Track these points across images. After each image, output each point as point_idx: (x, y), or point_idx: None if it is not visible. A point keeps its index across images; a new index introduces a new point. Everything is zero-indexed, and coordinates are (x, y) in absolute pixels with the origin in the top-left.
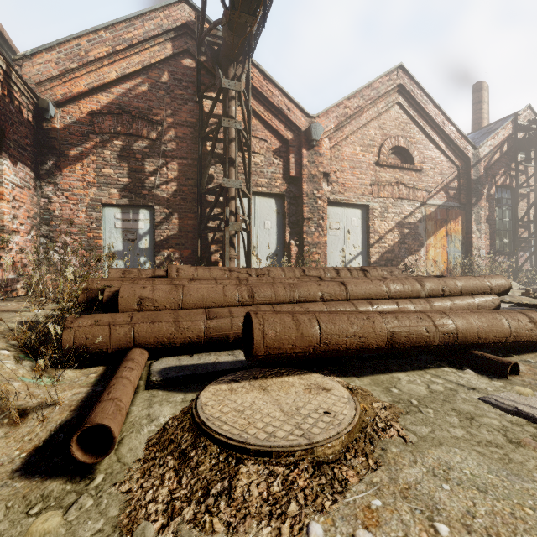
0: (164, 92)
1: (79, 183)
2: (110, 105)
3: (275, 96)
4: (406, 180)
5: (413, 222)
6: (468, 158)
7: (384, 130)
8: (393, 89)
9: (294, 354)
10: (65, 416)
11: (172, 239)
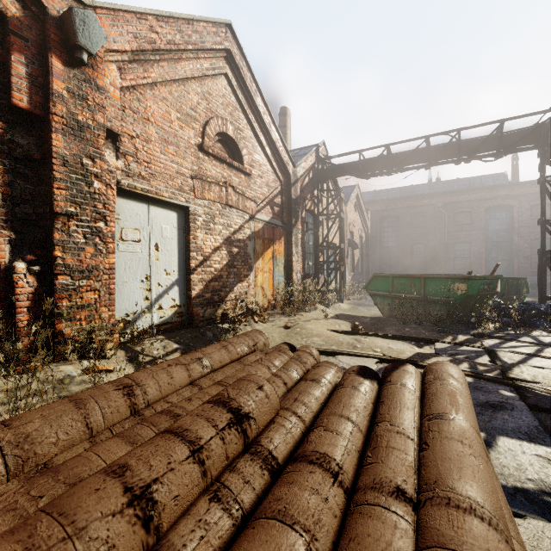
0: None
1: None
2: None
3: None
4: (235, 183)
5: (242, 239)
6: (290, 174)
7: (210, 103)
8: (220, 51)
9: None
10: None
11: None
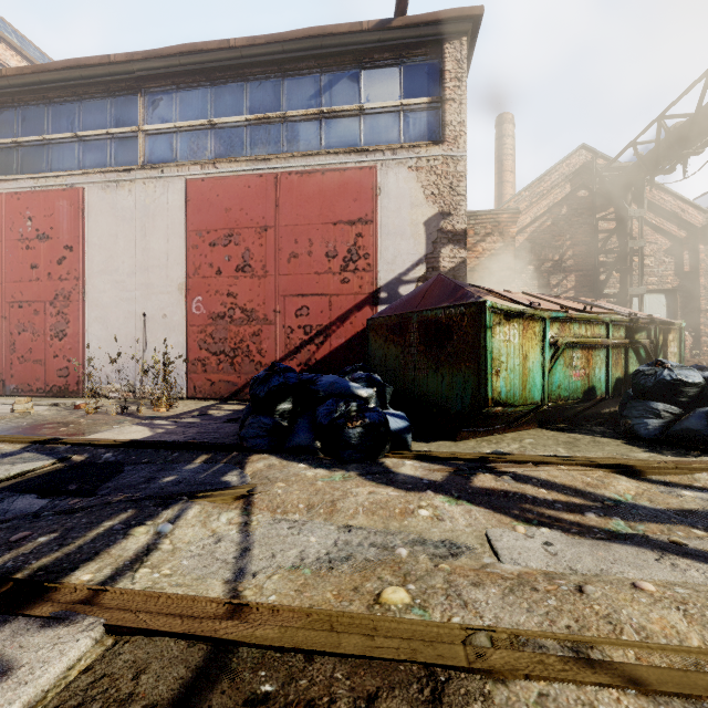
0: (563, 222)
1: None
2: (525, 241)
3: (667, 202)
4: None
5: None
6: None
7: None
8: None
9: None
10: None
11: None
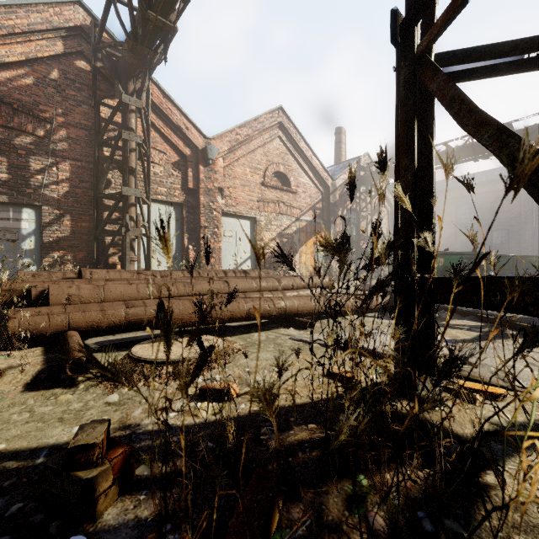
0: (53, 89)
1: None
2: None
3: (174, 115)
4: (285, 200)
5: (290, 233)
6: (328, 186)
7: (269, 157)
8: (275, 125)
9: (191, 323)
10: (39, 367)
11: (63, 241)
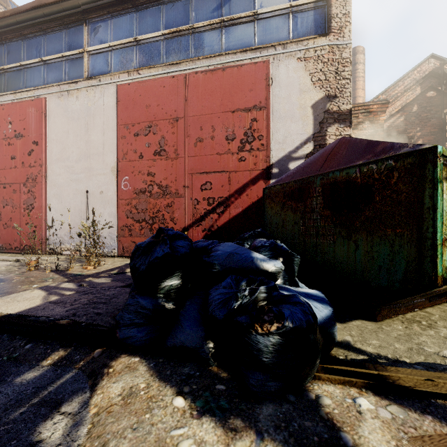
0: (414, 118)
1: None
2: None
3: None
4: None
5: None
6: None
7: None
8: None
9: None
10: None
11: None
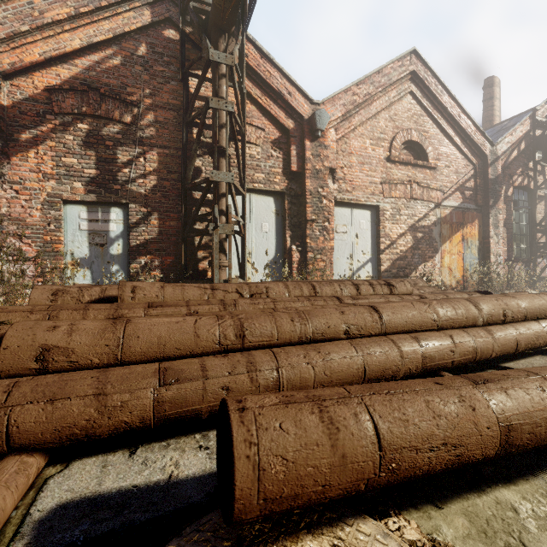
0: (140, 68)
1: (32, 174)
2: (73, 80)
3: (274, 78)
4: (419, 179)
5: (427, 226)
6: (485, 155)
7: (396, 122)
8: (405, 76)
9: (326, 499)
10: None
11: (151, 244)
